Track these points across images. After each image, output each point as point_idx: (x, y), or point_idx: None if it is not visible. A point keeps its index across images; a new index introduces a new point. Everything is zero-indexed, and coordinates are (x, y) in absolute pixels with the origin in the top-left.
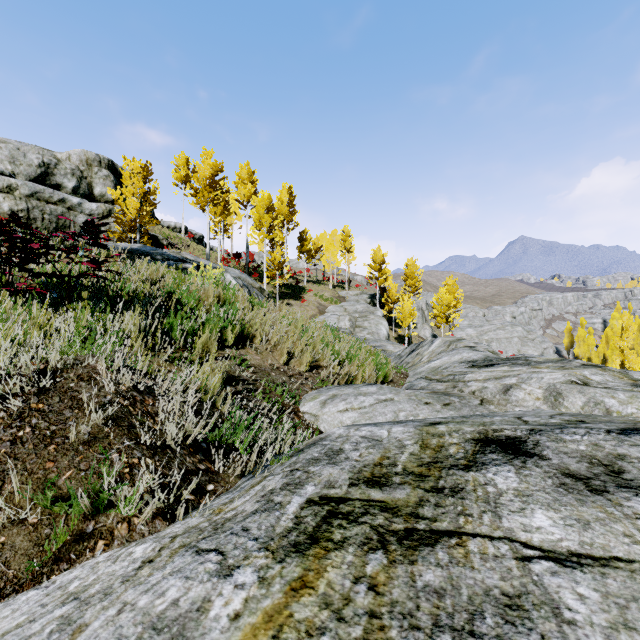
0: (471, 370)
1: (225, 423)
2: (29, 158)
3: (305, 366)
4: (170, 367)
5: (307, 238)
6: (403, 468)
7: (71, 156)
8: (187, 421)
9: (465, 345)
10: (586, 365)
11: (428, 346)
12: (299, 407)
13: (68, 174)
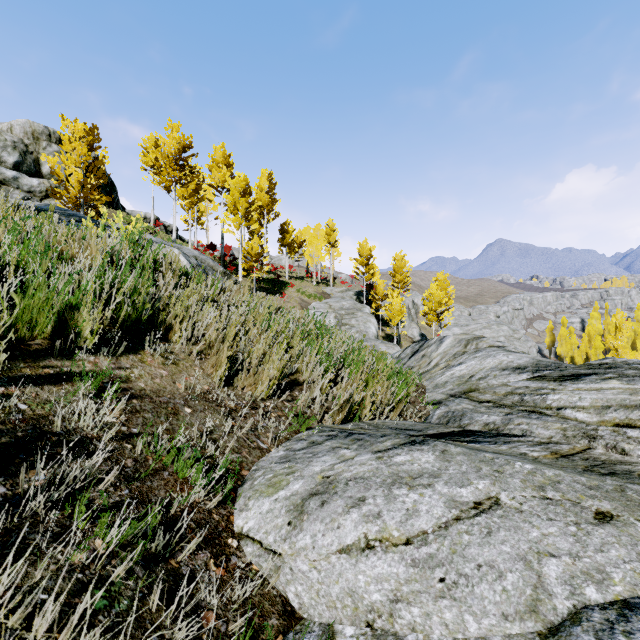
0: (546, 385)
1: None
2: None
3: (267, 385)
4: None
5: (289, 230)
6: None
7: (13, 127)
8: None
9: (490, 344)
10: None
11: (436, 346)
12: (232, 513)
13: (8, 147)
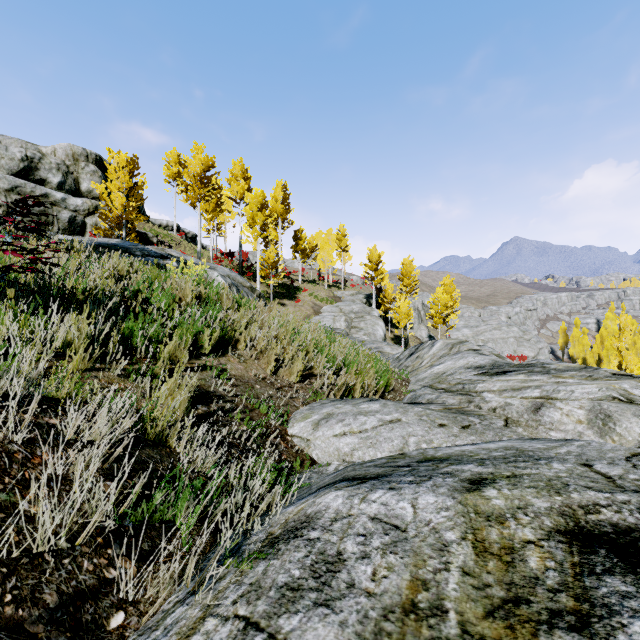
0: (482, 378)
1: (157, 493)
2: (11, 151)
3: (296, 375)
4: (124, 384)
5: (302, 237)
6: (460, 624)
7: (56, 150)
8: (91, 495)
9: (469, 348)
10: (618, 375)
11: (428, 349)
12: (287, 428)
13: (53, 169)
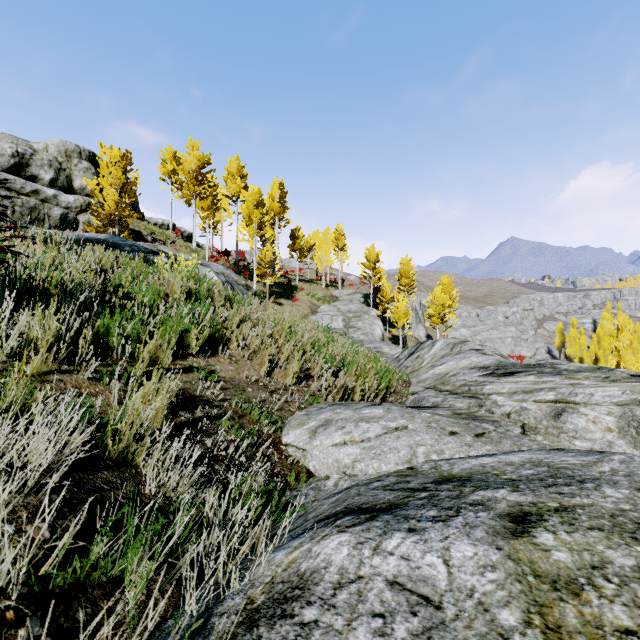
0: (489, 379)
1: (95, 544)
2: (1, 147)
3: (292, 377)
4: (94, 388)
5: (299, 236)
6: None
7: (49, 146)
8: None
9: (471, 348)
10: (637, 376)
11: (429, 348)
12: (281, 436)
13: (45, 165)
